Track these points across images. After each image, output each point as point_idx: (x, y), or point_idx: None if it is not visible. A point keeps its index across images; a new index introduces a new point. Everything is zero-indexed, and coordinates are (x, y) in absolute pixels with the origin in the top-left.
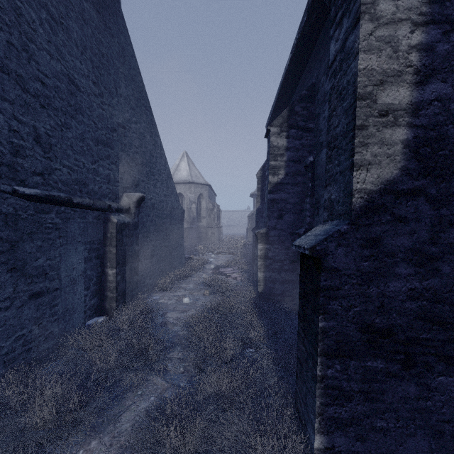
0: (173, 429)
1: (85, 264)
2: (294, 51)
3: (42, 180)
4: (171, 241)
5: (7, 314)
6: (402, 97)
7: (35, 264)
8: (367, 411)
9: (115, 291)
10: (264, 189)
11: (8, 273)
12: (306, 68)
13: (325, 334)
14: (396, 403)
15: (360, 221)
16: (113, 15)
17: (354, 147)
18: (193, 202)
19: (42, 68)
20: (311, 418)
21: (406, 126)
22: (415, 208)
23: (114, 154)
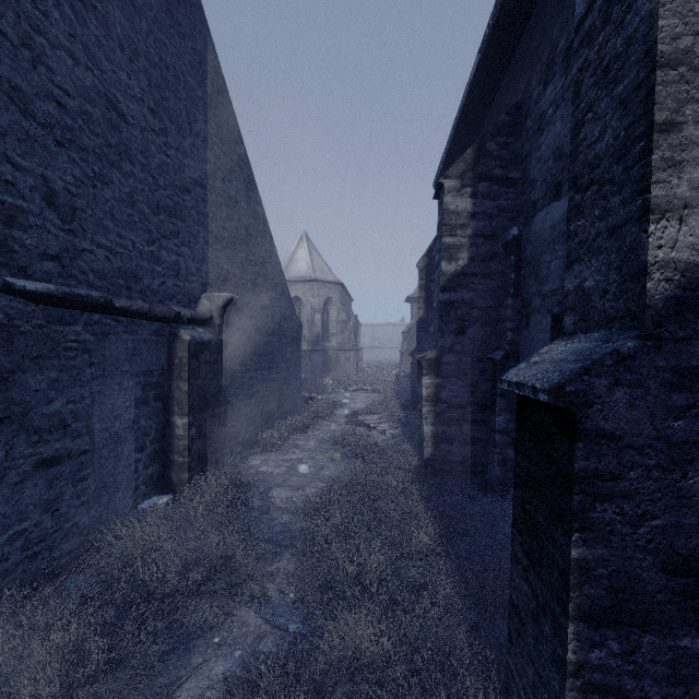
0: None
1: (137, 409)
2: (484, 49)
3: (58, 268)
4: (280, 371)
5: None
6: None
7: (47, 411)
8: None
9: (186, 453)
10: (430, 288)
11: None
12: (504, 80)
13: (586, 574)
14: None
15: (664, 331)
16: (185, 3)
17: (650, 170)
18: (316, 311)
19: (58, 79)
20: None
21: None
22: None
23: (186, 229)
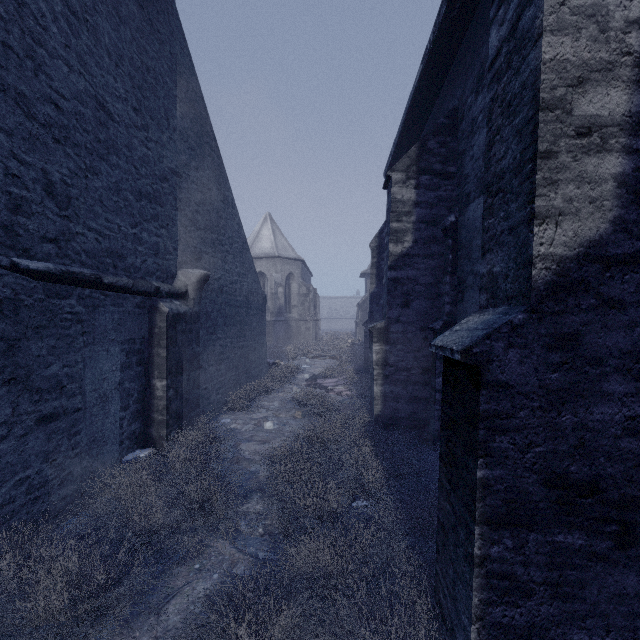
0: (245, 630)
1: (122, 372)
2: (426, 60)
3: (56, 249)
4: (247, 340)
5: (2, 447)
6: (615, 104)
7: (46, 373)
8: (556, 614)
9: (165, 411)
10: (381, 265)
11: (4, 386)
12: (443, 86)
13: (488, 489)
14: (604, 603)
15: (544, 307)
16: (164, 12)
17: (535, 186)
18: (279, 285)
19: (56, 85)
20: (464, 622)
21: (621, 152)
22: (636, 285)
23: (165, 213)
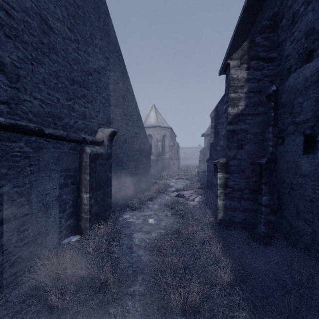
0: None
1: (61, 189)
2: None
3: (7, 109)
4: (140, 169)
5: None
6: None
7: None
8: None
9: (88, 213)
10: (217, 126)
11: None
12: (264, 4)
13: None
14: None
15: None
16: None
17: None
18: (159, 141)
19: None
20: None
21: None
22: None
23: (90, 94)
